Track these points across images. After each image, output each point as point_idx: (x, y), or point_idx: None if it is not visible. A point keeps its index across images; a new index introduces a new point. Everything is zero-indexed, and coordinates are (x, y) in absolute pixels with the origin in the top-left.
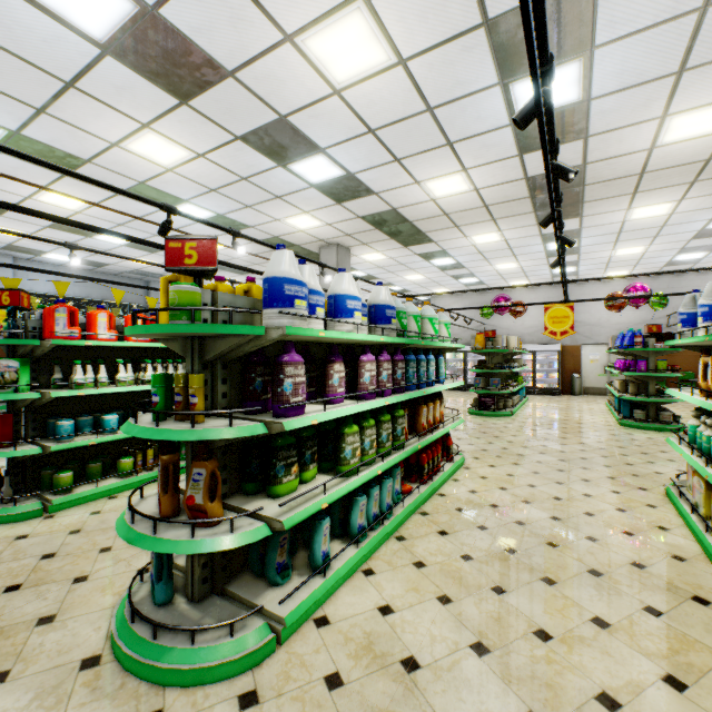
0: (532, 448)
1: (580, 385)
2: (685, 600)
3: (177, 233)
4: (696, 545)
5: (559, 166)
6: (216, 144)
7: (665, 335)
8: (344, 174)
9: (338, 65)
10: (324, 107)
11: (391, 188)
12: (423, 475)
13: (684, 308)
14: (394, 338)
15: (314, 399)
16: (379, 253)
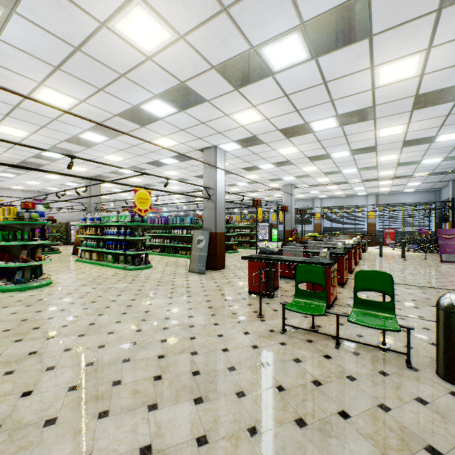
0: None
1: None
2: (94, 267)
3: None
4: (90, 264)
5: (78, 192)
6: None
7: (55, 220)
8: None
9: (5, 130)
10: None
11: None
12: None
13: (82, 217)
14: None
15: None
16: None
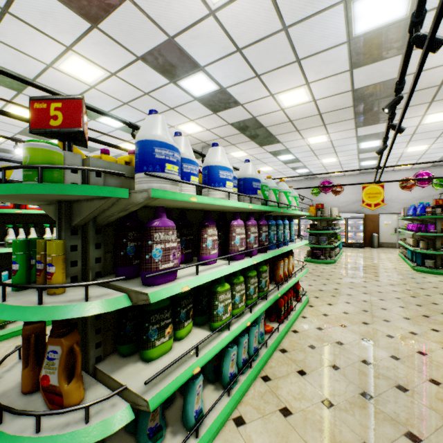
0: (356, 289)
1: (377, 241)
2: None
3: (105, 137)
4: None
5: (425, 35)
6: (123, 63)
7: None
8: (218, 88)
9: None
10: (202, 28)
11: (252, 100)
12: (280, 316)
13: None
14: (260, 206)
15: (190, 260)
16: (243, 151)
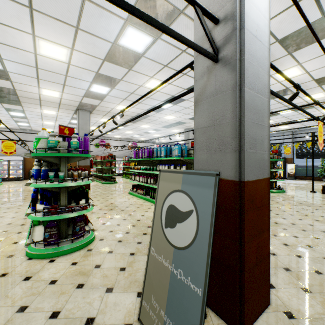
0: None
1: None
2: (18, 226)
3: None
4: None
5: None
6: None
7: None
8: None
9: None
10: None
11: None
12: None
13: None
14: None
15: None
16: None
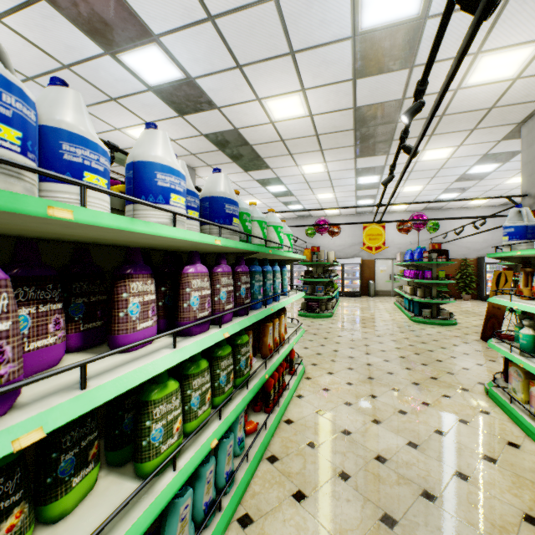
0: (358, 349)
1: (374, 289)
2: None
3: None
4: None
5: None
6: (12, 1)
7: (443, 251)
8: (183, 77)
9: None
10: None
11: (233, 103)
12: (269, 403)
13: (510, 222)
14: (236, 242)
15: (99, 341)
16: None
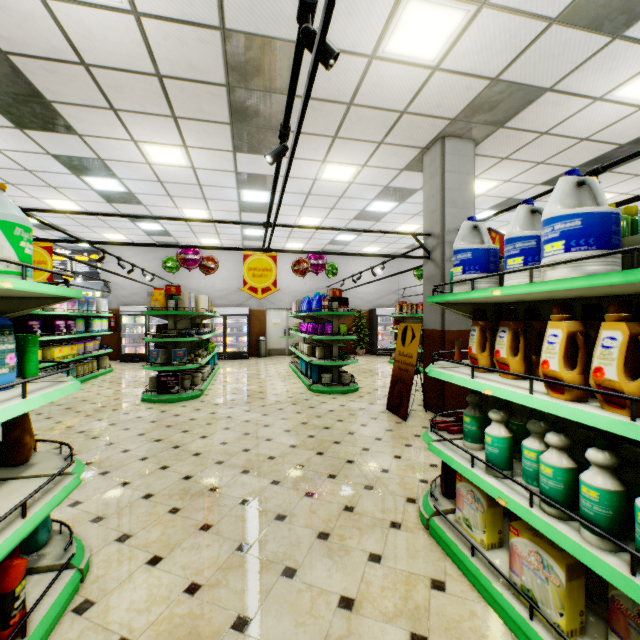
0: (231, 463)
1: (266, 347)
2: None
3: None
4: None
5: None
6: None
7: (344, 300)
8: None
9: None
10: None
11: None
12: None
13: (464, 243)
14: None
15: None
16: None
